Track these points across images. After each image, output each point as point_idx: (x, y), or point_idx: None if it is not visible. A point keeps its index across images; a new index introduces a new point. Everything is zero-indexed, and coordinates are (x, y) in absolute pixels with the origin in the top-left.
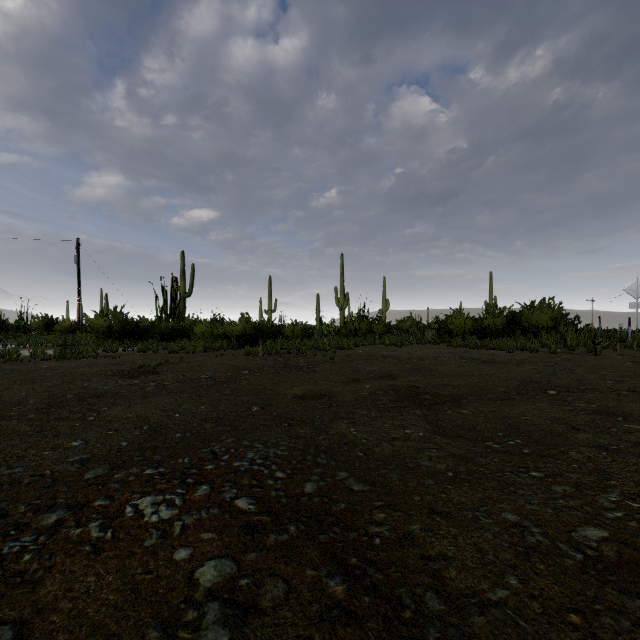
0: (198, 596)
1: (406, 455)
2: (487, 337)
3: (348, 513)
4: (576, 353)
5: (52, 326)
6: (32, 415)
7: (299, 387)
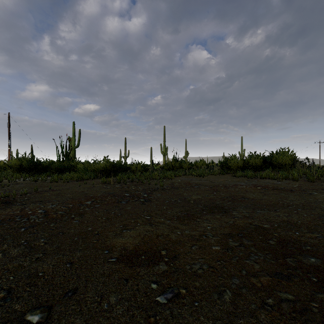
0: None
1: None
2: (251, 170)
3: None
4: (323, 181)
5: None
6: None
7: (131, 231)
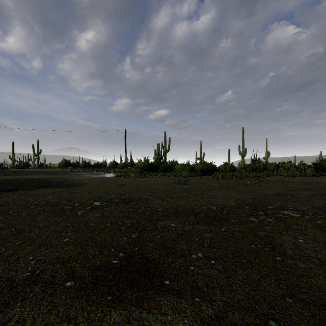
0: None
1: None
2: None
3: None
4: None
5: (116, 165)
6: (185, 193)
7: (269, 191)
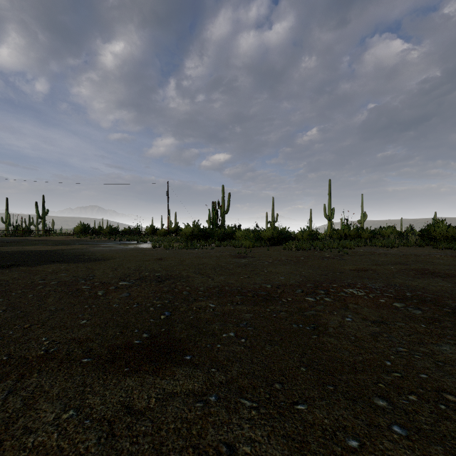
0: (399, 307)
1: (446, 290)
2: None
3: (433, 300)
4: None
5: (155, 231)
6: (240, 269)
7: (348, 266)
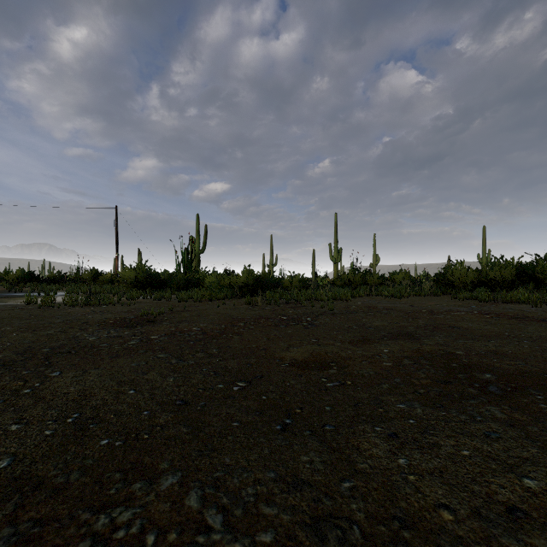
0: None
1: None
2: (492, 289)
3: None
4: None
5: (98, 277)
6: None
7: (298, 348)
